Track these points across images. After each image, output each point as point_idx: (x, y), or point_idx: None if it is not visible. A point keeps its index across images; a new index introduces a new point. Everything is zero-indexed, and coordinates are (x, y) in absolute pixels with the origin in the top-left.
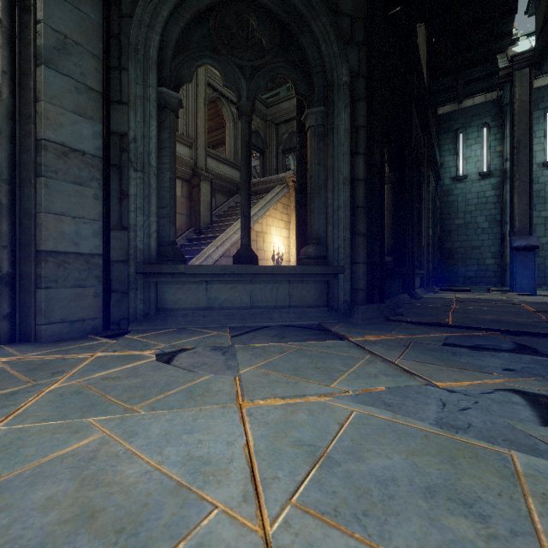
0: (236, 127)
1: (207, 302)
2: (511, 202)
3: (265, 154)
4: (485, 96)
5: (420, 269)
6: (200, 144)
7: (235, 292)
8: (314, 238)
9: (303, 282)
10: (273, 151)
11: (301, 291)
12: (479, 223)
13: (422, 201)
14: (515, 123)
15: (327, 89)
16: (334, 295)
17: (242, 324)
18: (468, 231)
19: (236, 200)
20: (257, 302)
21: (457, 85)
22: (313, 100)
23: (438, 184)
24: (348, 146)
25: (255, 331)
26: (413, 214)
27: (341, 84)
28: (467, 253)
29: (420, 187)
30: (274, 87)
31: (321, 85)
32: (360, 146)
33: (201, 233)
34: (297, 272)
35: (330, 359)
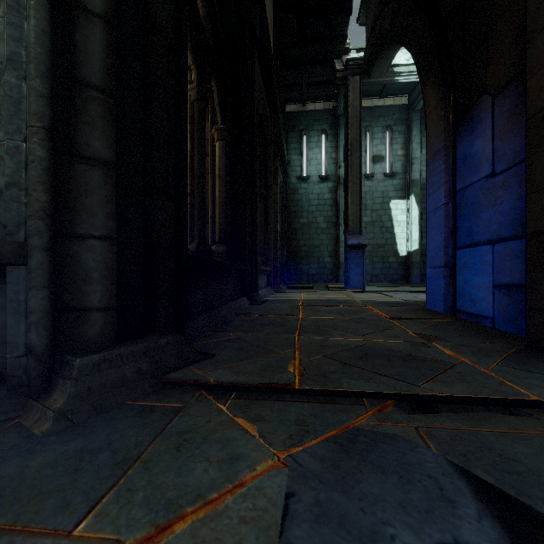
0: None
1: None
2: (346, 202)
3: None
4: (323, 104)
5: (267, 265)
6: None
7: None
8: None
9: None
10: None
11: None
12: (320, 224)
13: (269, 188)
14: (349, 126)
15: None
16: None
17: None
18: (311, 230)
19: None
20: None
21: (302, 84)
22: None
23: (286, 181)
24: None
25: None
26: (257, 194)
27: None
28: (309, 252)
29: (267, 170)
30: None
31: None
32: None
33: None
34: None
35: None
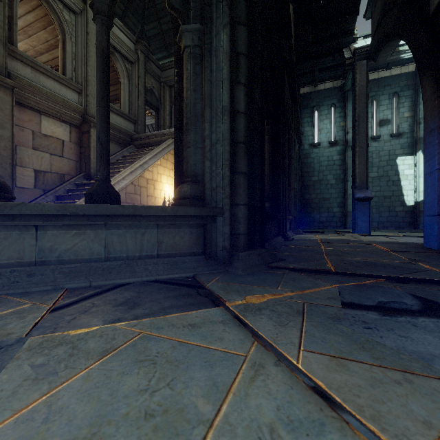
0: (131, 82)
1: (38, 255)
2: (353, 163)
3: (160, 112)
4: (333, 83)
5: (289, 215)
6: (91, 91)
7: (83, 240)
8: (190, 175)
9: (176, 227)
10: (167, 110)
11: (173, 237)
12: (329, 180)
13: (291, 158)
14: (356, 102)
15: (204, 3)
16: (212, 241)
17: (88, 284)
18: (321, 186)
19: (130, 151)
20: (114, 252)
21: (314, 71)
22: (189, 17)
23: (300, 148)
24: (227, 71)
25: (100, 295)
26: (286, 166)
27: (219, 0)
28: (320, 203)
29: (289, 146)
30: (168, 55)
31: (198, 0)
32: (241, 75)
33: (91, 179)
34: (167, 214)
35: (187, 367)
